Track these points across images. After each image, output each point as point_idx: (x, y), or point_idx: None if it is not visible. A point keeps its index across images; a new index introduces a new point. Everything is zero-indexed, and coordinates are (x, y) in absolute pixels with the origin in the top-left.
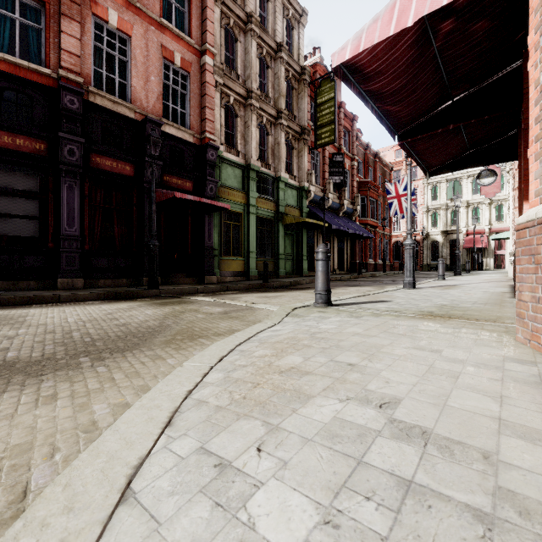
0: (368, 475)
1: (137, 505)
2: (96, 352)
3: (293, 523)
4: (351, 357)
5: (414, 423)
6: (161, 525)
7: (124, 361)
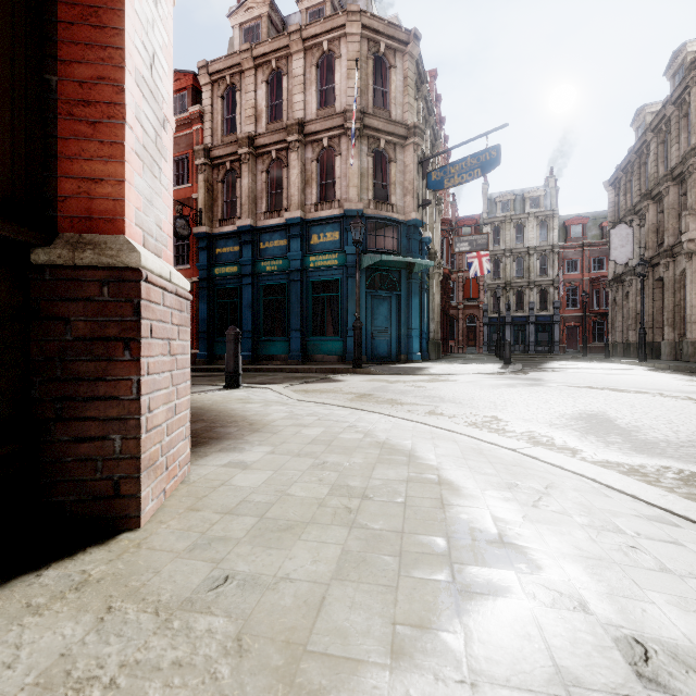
0: (353, 418)
1: (409, 421)
2: (640, 444)
3: (366, 416)
4: (396, 444)
5: (341, 422)
6: (396, 419)
7: (587, 444)
